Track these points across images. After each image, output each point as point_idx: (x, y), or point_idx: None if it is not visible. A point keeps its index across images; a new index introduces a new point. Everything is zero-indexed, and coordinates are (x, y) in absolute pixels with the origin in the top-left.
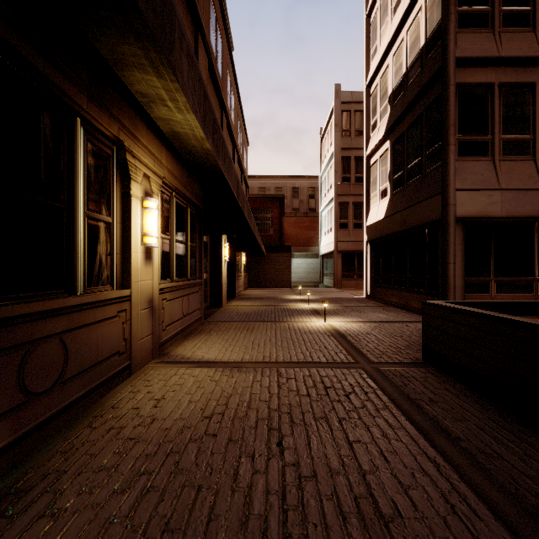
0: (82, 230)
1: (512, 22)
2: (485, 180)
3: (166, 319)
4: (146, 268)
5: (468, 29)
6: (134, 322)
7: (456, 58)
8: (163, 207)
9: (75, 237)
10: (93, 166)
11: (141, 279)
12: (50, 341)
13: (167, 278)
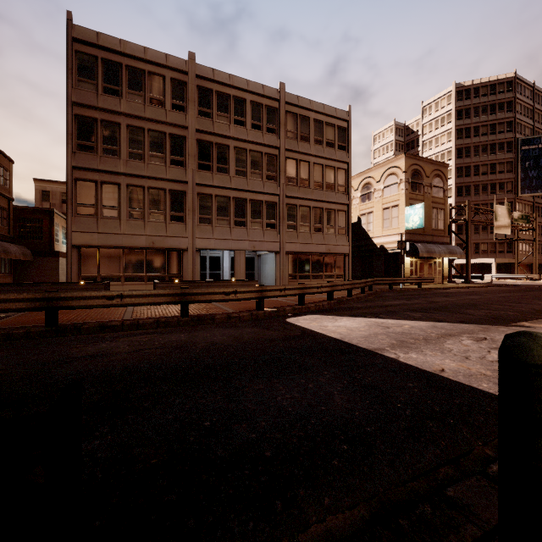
0: None
1: (108, 152)
2: (90, 228)
3: None
4: None
5: (83, 151)
6: None
7: (72, 166)
8: None
9: None
10: None
11: None
12: None
13: None
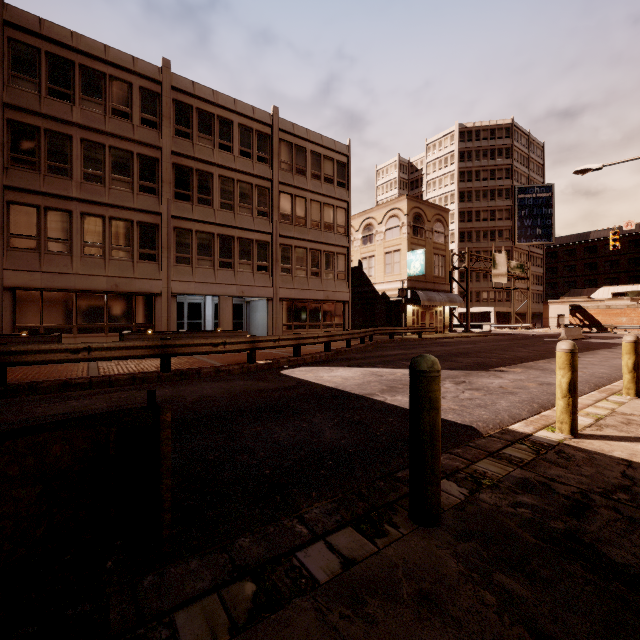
0: None
1: (55, 171)
2: (30, 265)
3: None
4: None
5: (20, 168)
6: None
7: (4, 185)
8: None
9: None
10: None
11: None
12: None
13: None
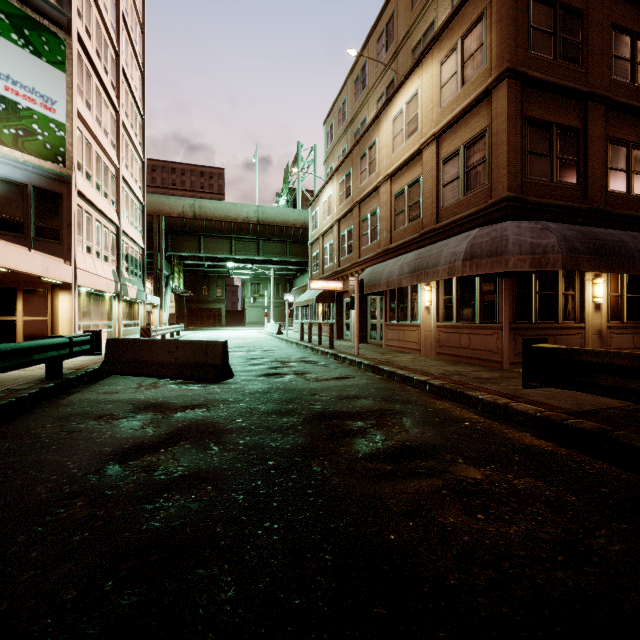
0: (561, 300)
1: None
2: None
3: (613, 345)
4: (596, 314)
5: None
6: (587, 340)
7: None
8: (612, 277)
9: (558, 303)
10: (565, 274)
11: (592, 319)
12: (550, 337)
13: (616, 320)
